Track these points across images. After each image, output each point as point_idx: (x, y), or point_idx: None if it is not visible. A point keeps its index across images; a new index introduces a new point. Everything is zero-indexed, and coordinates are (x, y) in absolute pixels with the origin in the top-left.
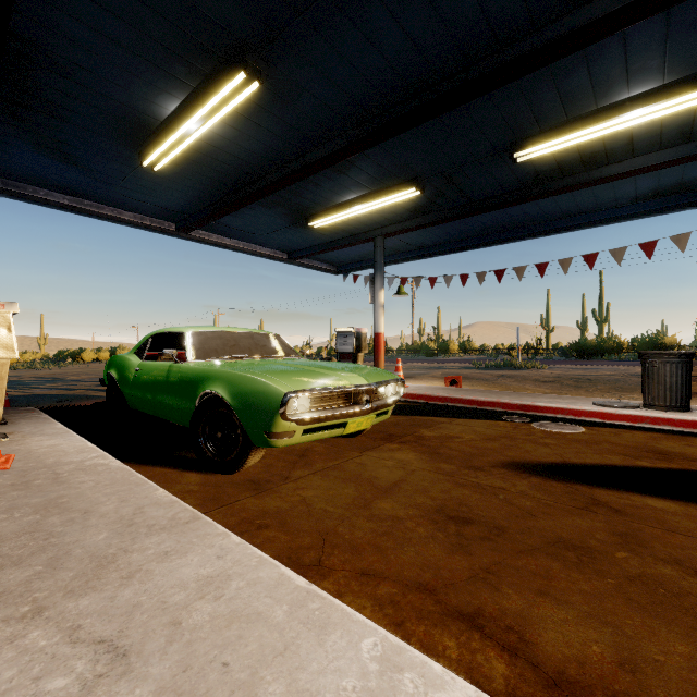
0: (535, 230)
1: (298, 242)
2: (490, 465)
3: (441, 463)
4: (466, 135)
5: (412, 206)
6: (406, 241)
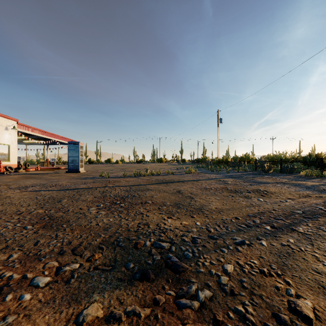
0: (37, 144)
1: None
2: None
3: None
4: None
5: None
6: None
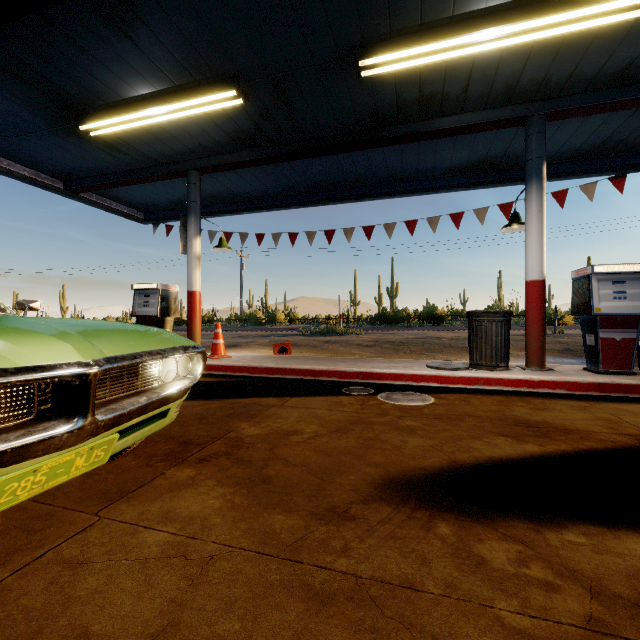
0: (362, 192)
1: (76, 163)
2: (359, 497)
3: (272, 512)
4: (304, 7)
5: (233, 130)
6: (230, 187)
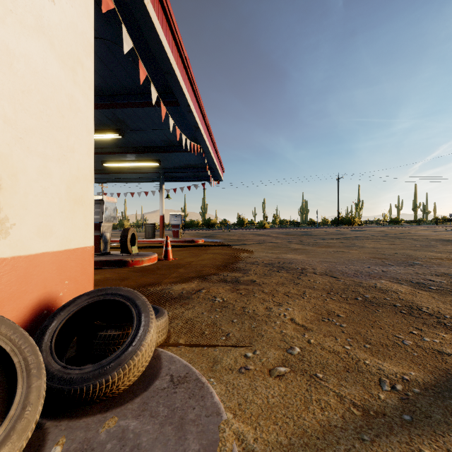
0: (131, 180)
1: None
2: None
3: None
4: None
5: None
6: None
